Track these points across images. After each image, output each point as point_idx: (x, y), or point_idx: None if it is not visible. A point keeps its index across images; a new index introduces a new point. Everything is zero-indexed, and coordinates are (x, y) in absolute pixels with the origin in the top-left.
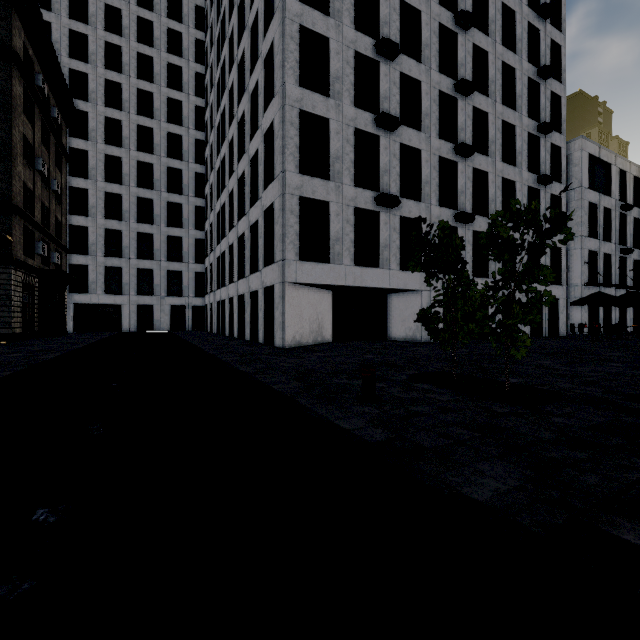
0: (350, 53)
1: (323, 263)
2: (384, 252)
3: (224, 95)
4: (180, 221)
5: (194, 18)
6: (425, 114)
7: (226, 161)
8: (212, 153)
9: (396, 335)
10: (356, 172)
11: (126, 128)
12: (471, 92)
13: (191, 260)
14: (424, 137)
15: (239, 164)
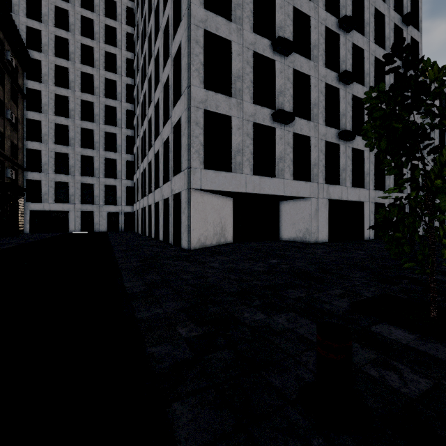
0: None
1: (226, 172)
2: (279, 163)
3: (145, 41)
4: (115, 147)
5: None
6: (314, 45)
7: (146, 94)
8: (138, 92)
9: (287, 236)
10: (255, 92)
11: (72, 74)
12: (352, 28)
13: (123, 177)
14: (313, 65)
15: (155, 93)
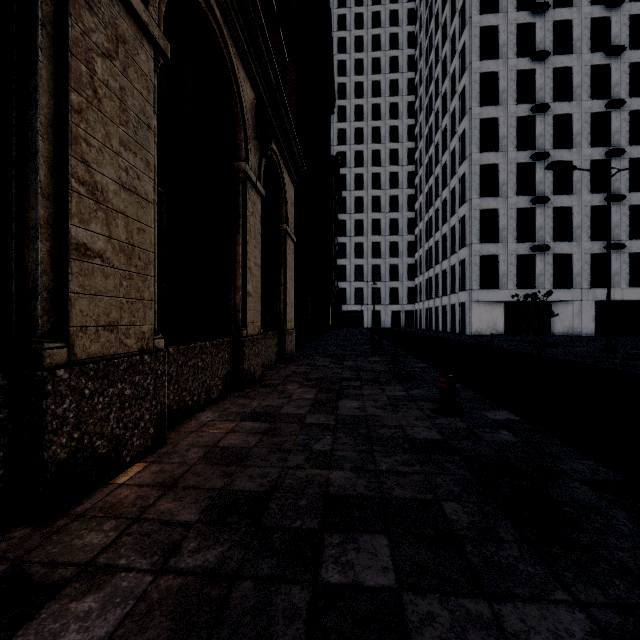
0: (513, 166)
1: (494, 289)
2: (539, 278)
3: (431, 178)
4: (397, 253)
5: (406, 112)
6: (576, 181)
7: (433, 220)
8: (420, 208)
9: (556, 331)
10: (518, 233)
11: (365, 200)
12: (621, 154)
13: (404, 279)
14: (575, 197)
15: (443, 227)
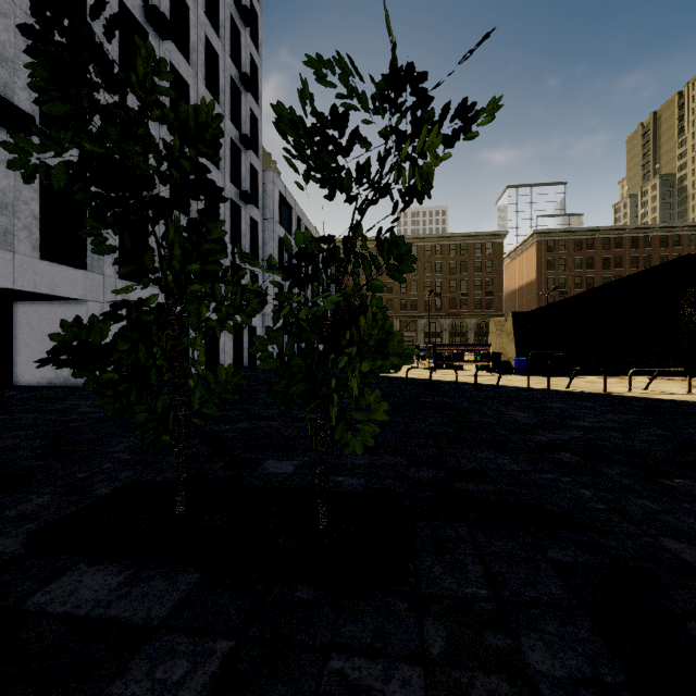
0: None
1: None
2: None
3: None
4: None
5: None
6: None
7: None
8: None
9: (34, 376)
10: None
11: None
12: (169, 36)
13: None
14: None
15: None
